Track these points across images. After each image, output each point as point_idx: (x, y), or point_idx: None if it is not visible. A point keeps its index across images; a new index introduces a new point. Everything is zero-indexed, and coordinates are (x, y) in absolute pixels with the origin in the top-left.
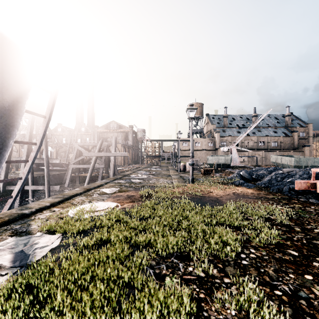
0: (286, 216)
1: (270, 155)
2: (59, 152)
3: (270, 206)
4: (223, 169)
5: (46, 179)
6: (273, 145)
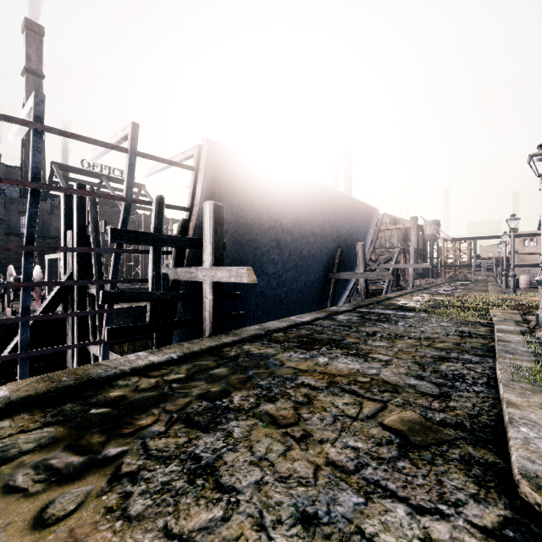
0: None
1: None
2: None
3: None
4: None
5: None
6: None
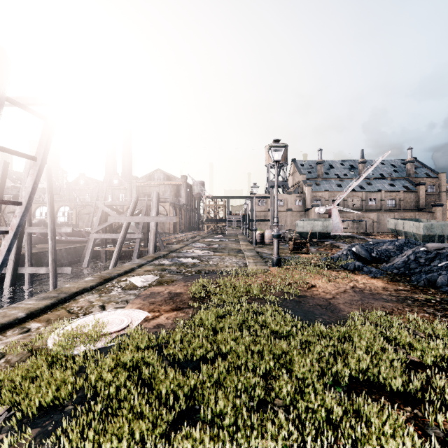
0: None
1: (385, 218)
2: (80, 215)
3: (436, 322)
4: (320, 241)
5: (51, 257)
6: (389, 204)
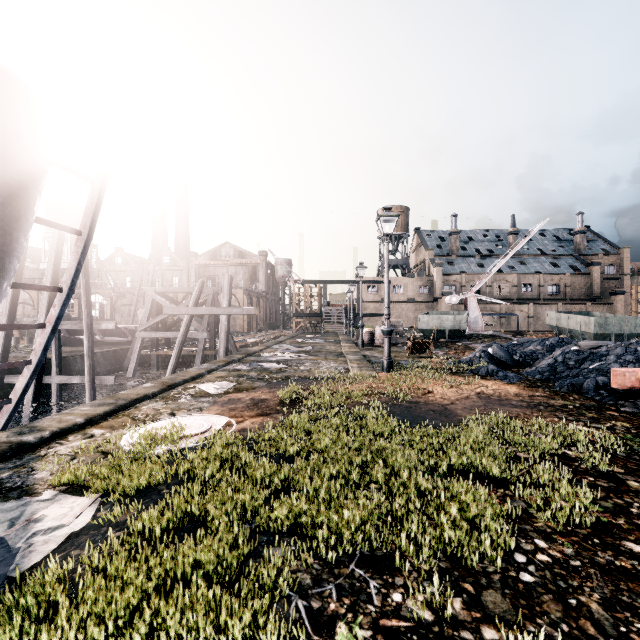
0: (602, 449)
1: (544, 311)
2: (117, 306)
3: (562, 425)
4: (451, 341)
5: (87, 361)
6: (550, 291)
